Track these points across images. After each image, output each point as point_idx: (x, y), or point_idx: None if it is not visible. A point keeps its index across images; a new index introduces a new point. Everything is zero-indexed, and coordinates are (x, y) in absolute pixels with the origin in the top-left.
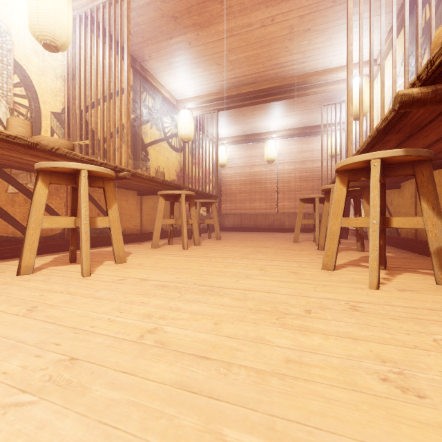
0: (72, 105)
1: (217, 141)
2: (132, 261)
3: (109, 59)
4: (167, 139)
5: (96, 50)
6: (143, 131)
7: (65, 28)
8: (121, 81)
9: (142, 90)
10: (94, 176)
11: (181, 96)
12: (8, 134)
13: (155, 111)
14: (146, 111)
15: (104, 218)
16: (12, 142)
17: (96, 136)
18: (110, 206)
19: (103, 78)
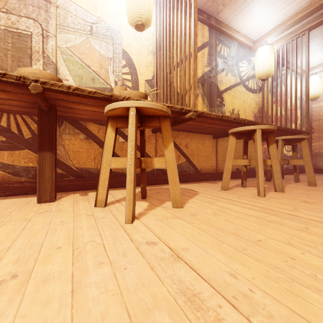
0: (158, 71)
1: (308, 66)
2: (190, 206)
3: (180, 15)
4: (243, 83)
5: (172, 14)
6: (219, 80)
7: (146, 4)
8: (190, 27)
9: (217, 42)
10: (150, 116)
11: (259, 34)
12: (90, 90)
13: (230, 59)
14: (221, 61)
15: (160, 159)
16: (94, 97)
17: (172, 88)
18: (166, 145)
19: (176, 35)
